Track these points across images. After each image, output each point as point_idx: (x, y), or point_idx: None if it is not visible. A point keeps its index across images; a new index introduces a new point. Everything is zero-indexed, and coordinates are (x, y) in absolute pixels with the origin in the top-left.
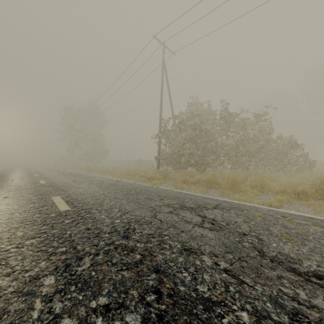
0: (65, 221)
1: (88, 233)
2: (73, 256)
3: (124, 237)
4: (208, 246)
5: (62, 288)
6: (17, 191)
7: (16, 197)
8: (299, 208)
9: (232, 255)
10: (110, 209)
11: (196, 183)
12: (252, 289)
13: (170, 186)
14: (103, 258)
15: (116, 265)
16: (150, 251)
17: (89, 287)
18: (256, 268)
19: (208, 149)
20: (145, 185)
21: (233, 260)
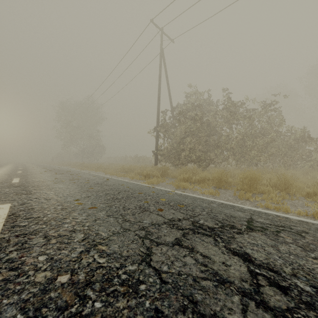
0: None
1: None
2: None
3: None
4: None
5: None
6: None
7: None
8: None
9: None
10: (68, 235)
11: (200, 182)
12: None
13: (170, 185)
14: None
15: None
16: None
17: None
18: None
19: (211, 144)
20: (140, 185)
21: None
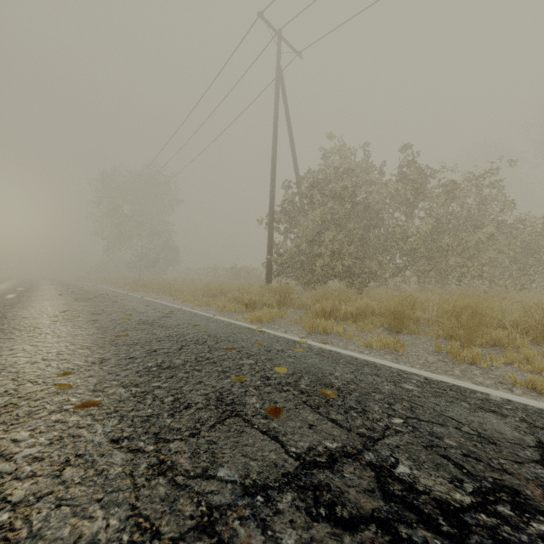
0: None
1: None
2: None
3: None
4: None
5: None
6: None
7: None
8: None
9: None
10: None
11: (357, 317)
12: None
13: (296, 324)
14: None
15: None
16: None
17: None
18: None
19: (371, 243)
20: (233, 325)
21: None
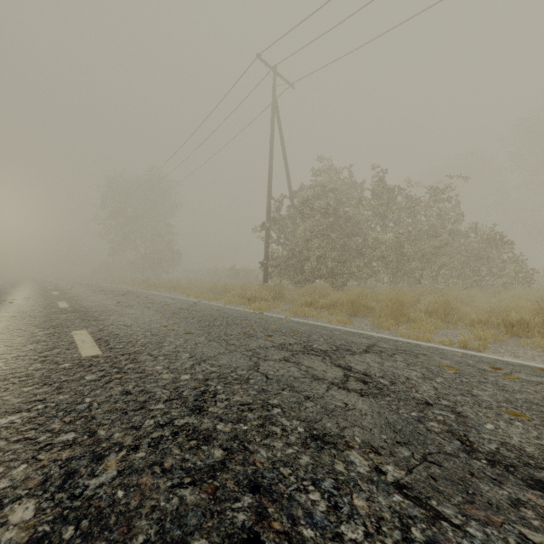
0: (85, 378)
1: (126, 402)
2: (86, 452)
3: (194, 409)
4: (359, 429)
5: (46, 531)
6: (14, 320)
7: (9, 331)
8: (517, 351)
9: (408, 449)
10: (173, 354)
11: (331, 307)
12: (461, 535)
13: (286, 311)
14: (145, 457)
15: (171, 474)
16: (242, 440)
17: (105, 529)
18: (463, 479)
19: (351, 249)
20: (242, 310)
21: (412, 461)
